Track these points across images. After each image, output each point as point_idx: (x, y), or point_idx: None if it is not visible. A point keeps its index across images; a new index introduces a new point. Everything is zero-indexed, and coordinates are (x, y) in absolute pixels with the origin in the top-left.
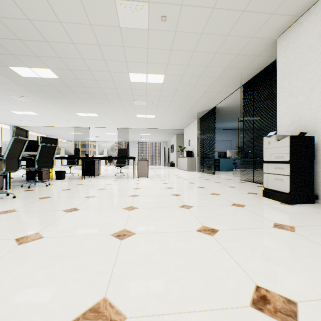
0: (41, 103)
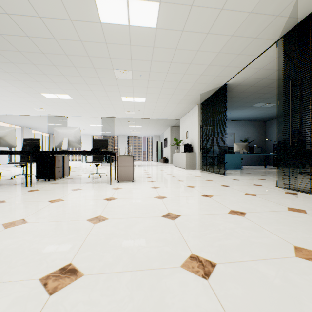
0: None
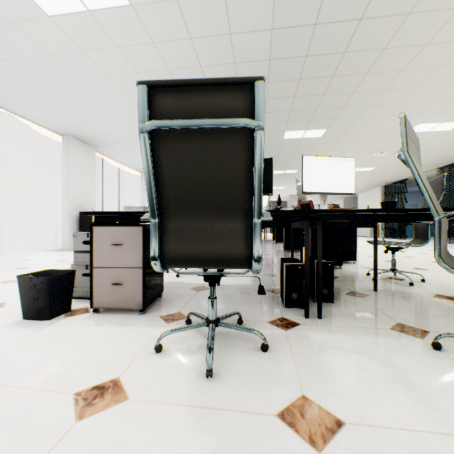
0: None
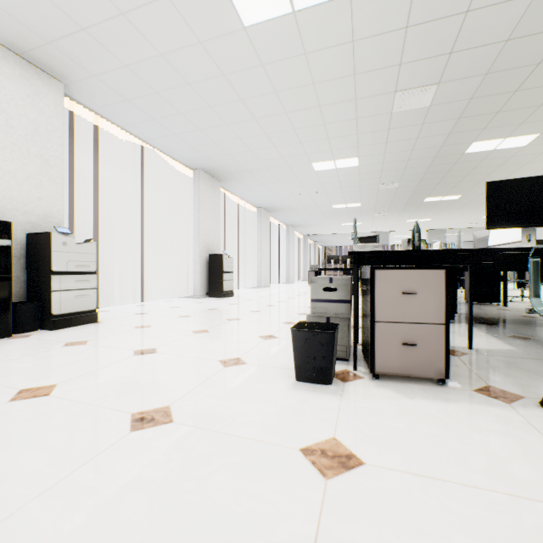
0: (389, 216)
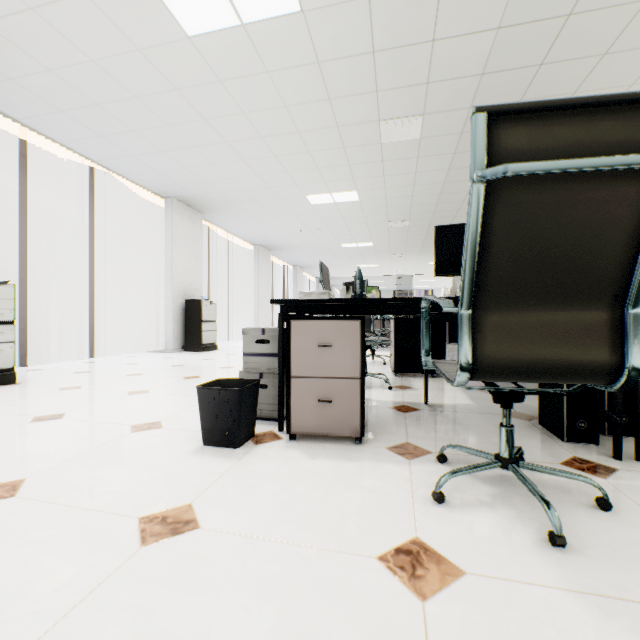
0: (408, 257)
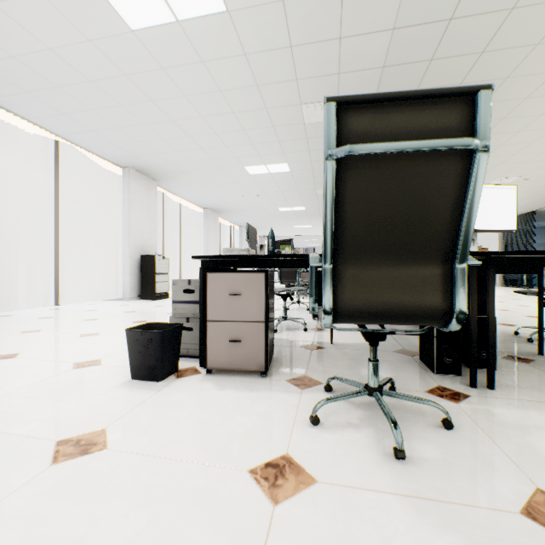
0: None
